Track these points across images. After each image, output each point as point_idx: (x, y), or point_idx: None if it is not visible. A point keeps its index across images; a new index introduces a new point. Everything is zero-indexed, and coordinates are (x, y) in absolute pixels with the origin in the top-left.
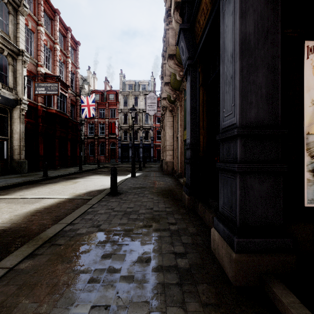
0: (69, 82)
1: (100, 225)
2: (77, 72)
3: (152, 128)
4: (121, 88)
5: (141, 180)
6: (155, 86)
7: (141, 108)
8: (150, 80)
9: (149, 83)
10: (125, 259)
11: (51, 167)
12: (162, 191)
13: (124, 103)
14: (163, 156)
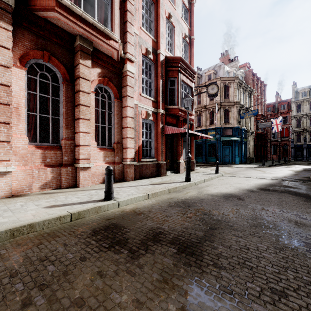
0: (262, 112)
1: None
2: (265, 103)
3: None
4: (294, 97)
5: None
6: None
7: None
8: None
9: None
10: None
11: (257, 161)
12: None
13: (297, 110)
14: None
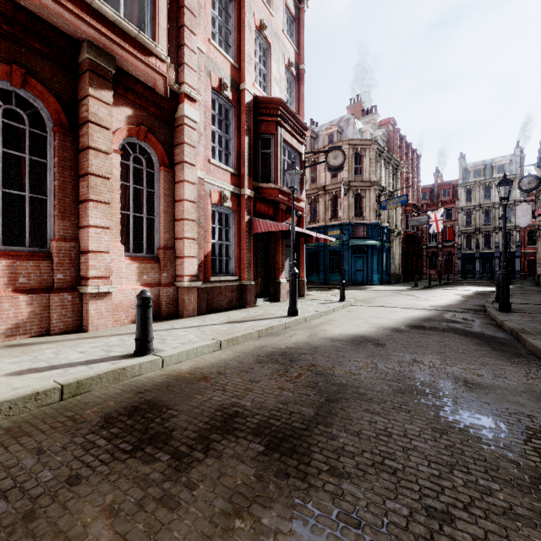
0: (415, 201)
1: (513, 293)
2: (418, 186)
3: (517, 228)
4: (461, 177)
5: (517, 288)
6: (523, 161)
7: (496, 201)
8: (514, 153)
9: (512, 160)
10: (527, 294)
11: (406, 280)
12: (539, 291)
13: (467, 198)
14: (540, 271)
